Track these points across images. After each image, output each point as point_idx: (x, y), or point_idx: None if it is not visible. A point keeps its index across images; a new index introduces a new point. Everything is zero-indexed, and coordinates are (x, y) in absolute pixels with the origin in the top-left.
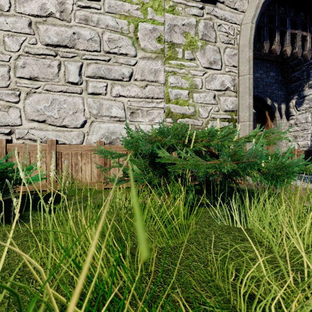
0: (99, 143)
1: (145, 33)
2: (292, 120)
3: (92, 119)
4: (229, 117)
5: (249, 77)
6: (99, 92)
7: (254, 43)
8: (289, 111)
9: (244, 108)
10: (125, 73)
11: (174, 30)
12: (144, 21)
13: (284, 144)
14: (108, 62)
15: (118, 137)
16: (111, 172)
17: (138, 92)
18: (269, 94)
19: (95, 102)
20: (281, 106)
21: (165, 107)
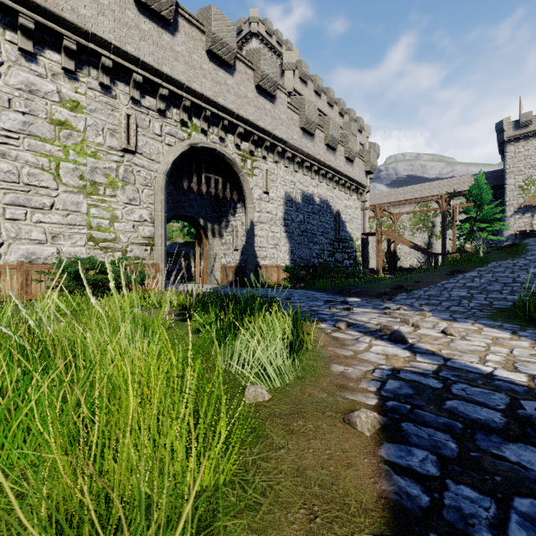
0: (20, 262)
1: (67, 171)
2: (223, 240)
3: (11, 241)
4: (147, 242)
5: (162, 214)
6: (18, 218)
7: (174, 181)
8: (222, 231)
9: (159, 236)
10: (46, 203)
11: (96, 171)
12: (66, 161)
13: (218, 260)
14: (29, 193)
15: (39, 257)
16: (33, 287)
17: (60, 219)
18: (204, 215)
19: (14, 227)
20: (215, 226)
21: (87, 233)
